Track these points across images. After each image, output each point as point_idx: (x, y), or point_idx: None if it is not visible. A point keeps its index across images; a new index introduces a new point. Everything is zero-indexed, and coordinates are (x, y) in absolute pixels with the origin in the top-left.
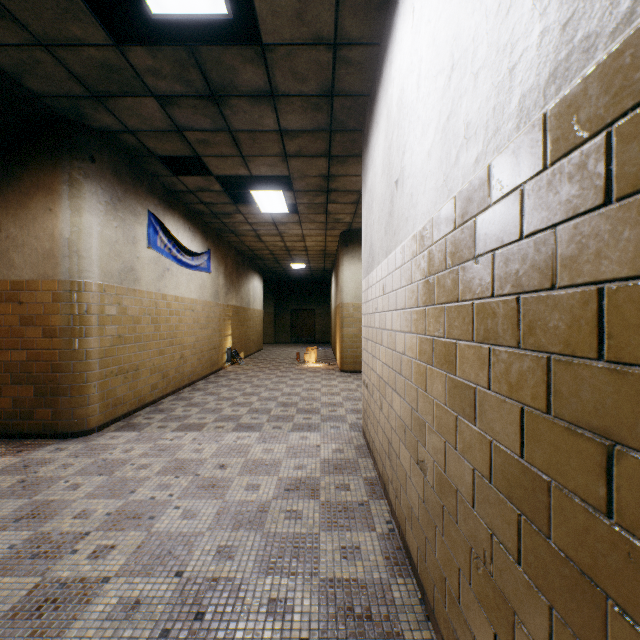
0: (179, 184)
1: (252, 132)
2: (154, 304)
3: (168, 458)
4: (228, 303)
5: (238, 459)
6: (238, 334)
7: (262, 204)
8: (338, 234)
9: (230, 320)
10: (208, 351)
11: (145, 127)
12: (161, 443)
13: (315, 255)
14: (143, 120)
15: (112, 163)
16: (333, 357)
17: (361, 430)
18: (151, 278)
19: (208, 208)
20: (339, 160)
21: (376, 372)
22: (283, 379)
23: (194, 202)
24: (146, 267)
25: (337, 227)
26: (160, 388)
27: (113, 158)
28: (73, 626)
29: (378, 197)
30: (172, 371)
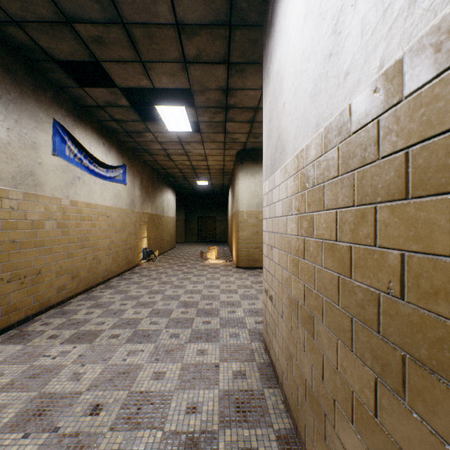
0: (87, 97)
1: (147, 26)
2: (61, 209)
3: (34, 392)
4: (144, 211)
5: (119, 393)
6: (153, 236)
7: (168, 122)
8: (234, 154)
9: (146, 225)
10: (124, 251)
11: (29, 15)
12: (39, 364)
13: (216, 173)
14: (23, 4)
15: (2, 61)
16: (230, 254)
17: (262, 339)
18: (57, 184)
19: (120, 126)
20: (238, 69)
21: (290, 291)
22: (188, 275)
23: (106, 119)
24: (51, 173)
25: (234, 147)
26: (69, 289)
27: (3, 56)
28: None
29: (295, 63)
30: (84, 271)
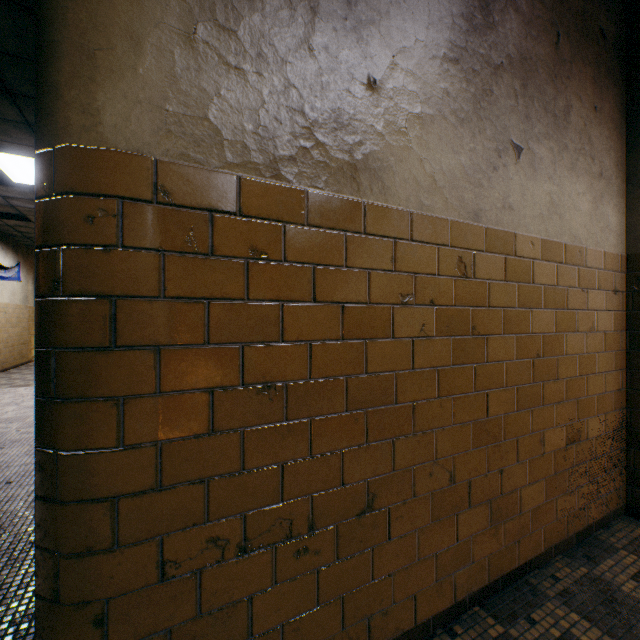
0: None
1: None
2: None
3: (13, 394)
4: None
5: None
6: None
7: None
8: None
9: None
10: (19, 346)
11: None
12: (2, 391)
13: None
14: None
15: None
16: None
17: None
18: None
19: (23, 234)
20: None
21: None
22: None
23: (10, 230)
24: None
25: None
26: None
27: None
28: (3, 416)
29: None
30: None
